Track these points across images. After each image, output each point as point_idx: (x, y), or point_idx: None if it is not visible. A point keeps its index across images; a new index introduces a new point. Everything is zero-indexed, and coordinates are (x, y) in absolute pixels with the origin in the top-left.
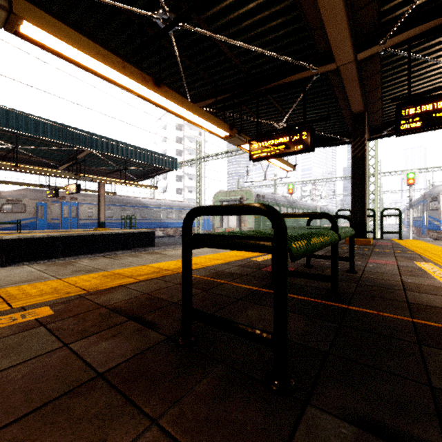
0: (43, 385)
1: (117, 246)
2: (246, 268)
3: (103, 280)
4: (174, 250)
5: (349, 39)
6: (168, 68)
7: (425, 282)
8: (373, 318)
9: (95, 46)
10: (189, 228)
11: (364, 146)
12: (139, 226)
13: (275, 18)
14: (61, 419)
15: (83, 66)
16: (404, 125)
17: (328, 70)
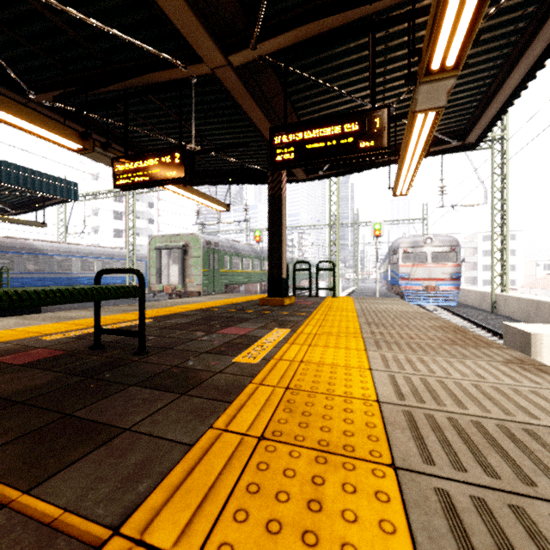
0: None
1: None
2: None
3: None
4: None
5: (201, 27)
6: None
7: (209, 363)
8: None
9: None
10: None
11: (281, 183)
12: (28, 283)
13: None
14: None
15: None
16: (278, 155)
17: (205, 73)
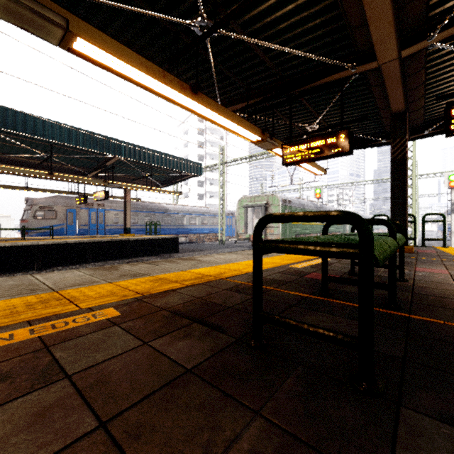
0: (142, 377)
1: (143, 252)
2: (288, 275)
3: (151, 284)
4: (207, 256)
5: (393, 35)
6: (200, 73)
7: None
8: (441, 327)
9: (139, 57)
10: (260, 234)
11: (406, 147)
12: (162, 232)
13: (314, 18)
14: (172, 407)
15: (126, 77)
16: None
17: (368, 69)
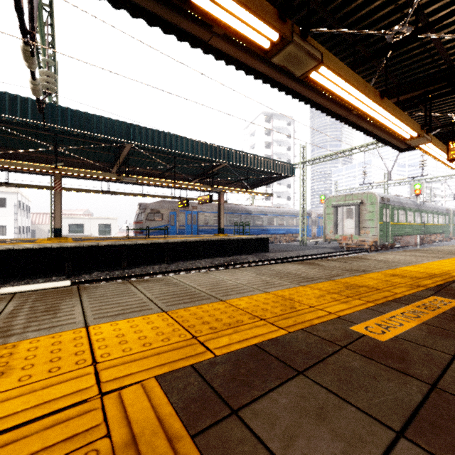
0: None
1: (238, 251)
2: None
3: (401, 279)
4: (369, 256)
5: None
6: None
7: None
8: None
9: (353, 74)
10: None
11: None
12: (244, 232)
13: None
14: None
15: (330, 93)
16: None
17: None
